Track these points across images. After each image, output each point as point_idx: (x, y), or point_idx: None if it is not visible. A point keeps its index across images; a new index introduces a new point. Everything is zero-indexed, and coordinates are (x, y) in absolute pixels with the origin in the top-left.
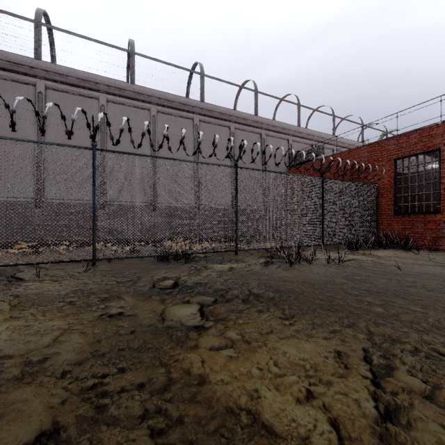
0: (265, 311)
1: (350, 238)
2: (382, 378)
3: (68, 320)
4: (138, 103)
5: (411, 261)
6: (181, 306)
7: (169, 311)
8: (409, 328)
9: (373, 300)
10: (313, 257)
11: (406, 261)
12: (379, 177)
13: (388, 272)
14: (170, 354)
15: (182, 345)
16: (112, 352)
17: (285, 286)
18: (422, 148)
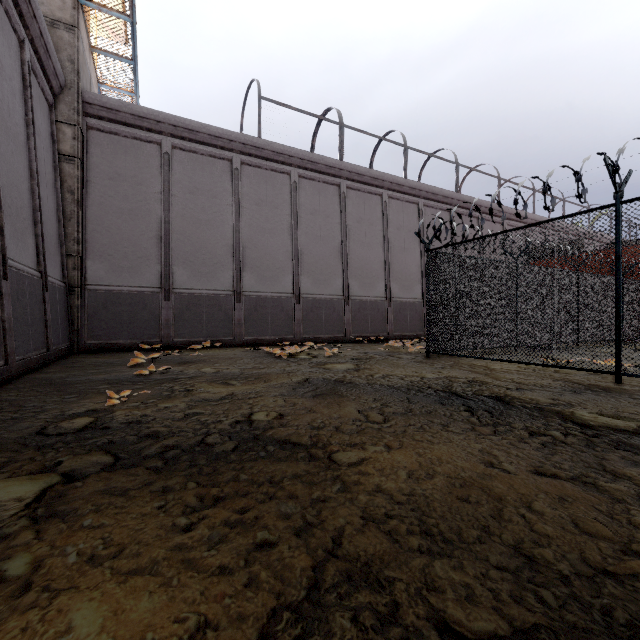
0: None
1: None
2: None
3: None
4: (410, 197)
5: None
6: None
7: None
8: None
9: None
10: None
11: None
12: None
13: None
14: None
15: None
16: None
17: None
18: None
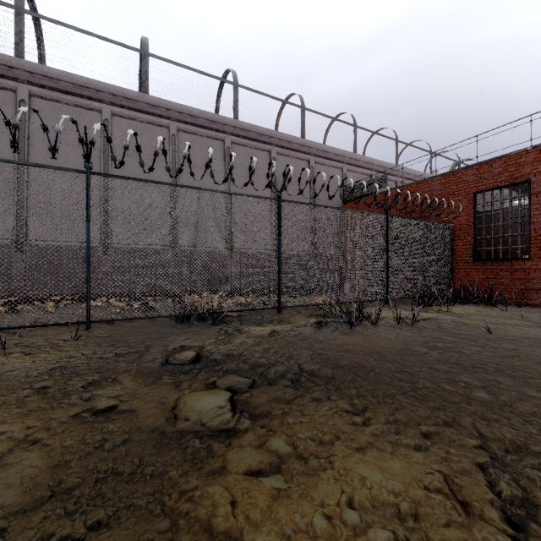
0: (324, 400)
1: (420, 290)
2: (526, 528)
3: (28, 422)
4: (153, 118)
5: (501, 320)
6: (204, 395)
7: (185, 402)
8: (535, 426)
9: (470, 380)
10: (378, 316)
11: (495, 321)
12: (455, 215)
13: (477, 336)
14: (181, 487)
15: (201, 468)
16: (86, 486)
17: (348, 359)
18: (508, 179)
